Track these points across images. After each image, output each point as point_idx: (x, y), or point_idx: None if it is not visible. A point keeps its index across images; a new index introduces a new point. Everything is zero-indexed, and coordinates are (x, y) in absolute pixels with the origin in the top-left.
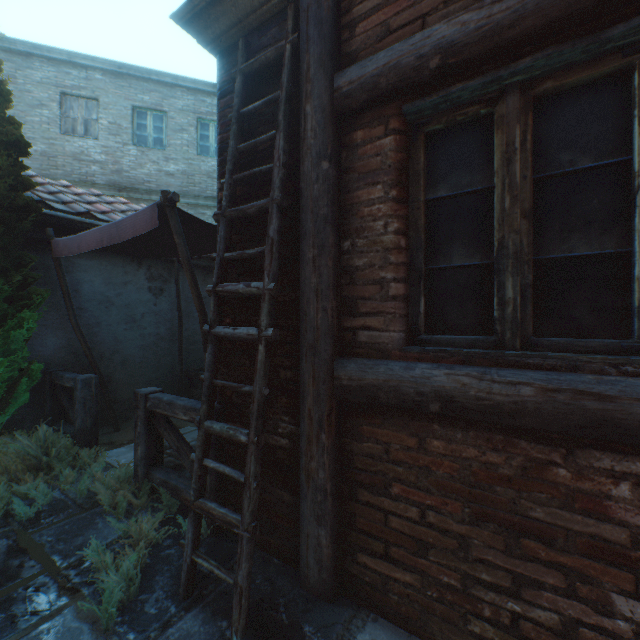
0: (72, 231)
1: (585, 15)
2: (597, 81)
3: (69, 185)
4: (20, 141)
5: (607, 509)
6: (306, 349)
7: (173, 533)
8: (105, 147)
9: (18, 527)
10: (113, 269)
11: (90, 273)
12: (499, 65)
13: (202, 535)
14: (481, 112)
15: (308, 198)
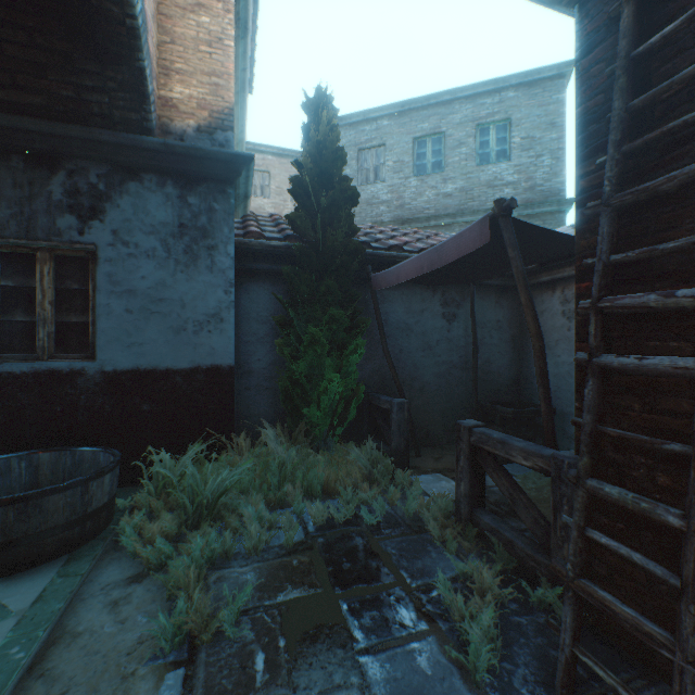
0: (382, 266)
1: None
2: None
3: (373, 226)
4: (352, 194)
5: None
6: None
7: (516, 596)
8: (390, 186)
9: (366, 529)
10: (412, 298)
11: (394, 303)
12: None
13: (556, 616)
14: None
15: None
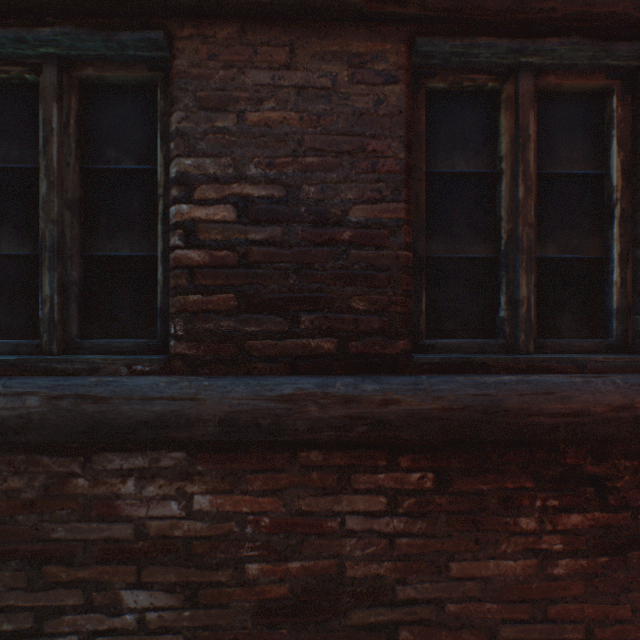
0: None
1: (93, 6)
2: (139, 87)
3: None
4: None
5: (119, 509)
6: None
7: None
8: None
9: None
10: None
11: None
12: (27, 25)
13: None
14: (28, 77)
15: None
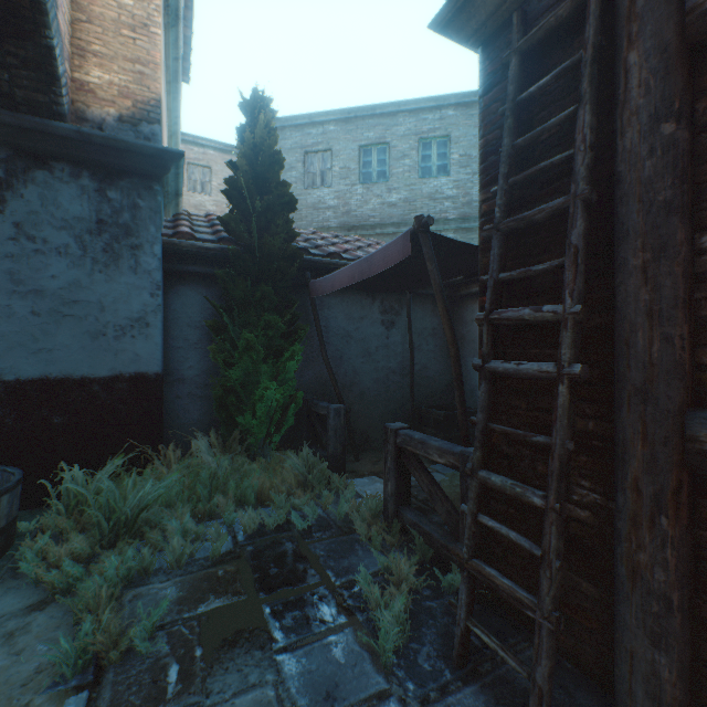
0: (322, 272)
1: None
2: None
3: (315, 232)
4: (289, 199)
5: None
6: (628, 393)
7: (430, 584)
8: (336, 192)
9: (297, 534)
10: (352, 305)
11: (334, 310)
12: None
13: None
14: None
15: (632, 183)
